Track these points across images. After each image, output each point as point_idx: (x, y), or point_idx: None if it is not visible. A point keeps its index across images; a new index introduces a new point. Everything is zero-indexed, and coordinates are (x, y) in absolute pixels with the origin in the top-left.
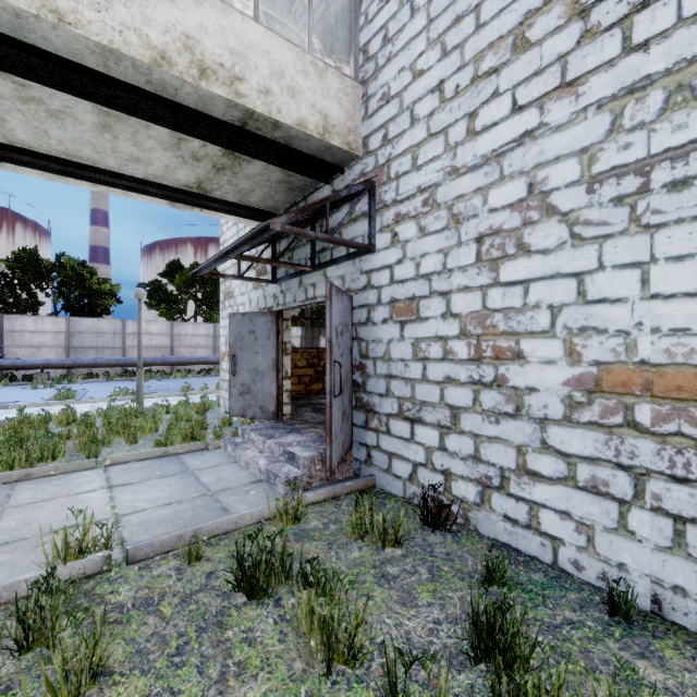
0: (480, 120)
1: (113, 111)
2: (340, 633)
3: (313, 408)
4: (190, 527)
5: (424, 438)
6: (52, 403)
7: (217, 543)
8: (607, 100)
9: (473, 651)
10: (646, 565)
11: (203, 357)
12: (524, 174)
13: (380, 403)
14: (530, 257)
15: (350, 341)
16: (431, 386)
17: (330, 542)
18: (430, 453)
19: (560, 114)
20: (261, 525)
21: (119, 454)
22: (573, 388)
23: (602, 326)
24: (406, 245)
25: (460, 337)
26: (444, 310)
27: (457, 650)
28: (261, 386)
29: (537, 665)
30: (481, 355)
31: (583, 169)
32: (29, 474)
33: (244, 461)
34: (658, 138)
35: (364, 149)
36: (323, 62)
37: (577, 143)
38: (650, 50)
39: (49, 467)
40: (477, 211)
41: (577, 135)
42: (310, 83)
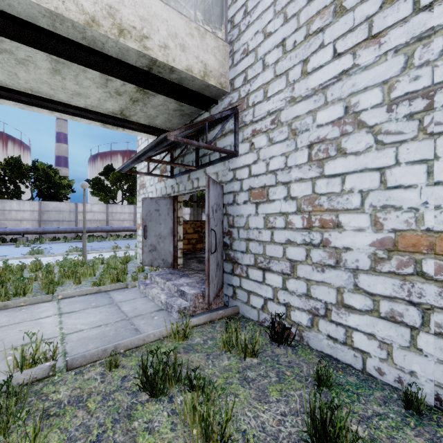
0: (311, 64)
1: (61, 59)
2: (214, 426)
3: (197, 260)
4: (111, 343)
5: (272, 281)
6: (28, 257)
7: (130, 355)
8: (401, 46)
9: (311, 439)
10: (430, 373)
11: (127, 227)
12: (342, 100)
13: (242, 257)
14: (346, 157)
15: (221, 216)
16: (277, 246)
17: (208, 354)
18: (276, 292)
19: (367, 58)
20: (161, 341)
21: (68, 291)
22: (377, 248)
23: (398, 204)
24: (260, 151)
25: (296, 212)
26: (286, 195)
27: (299, 437)
28: (163, 245)
29: None
30: (312, 225)
31: (384, 95)
32: (6, 305)
33: (151, 296)
34: (439, 71)
35: (231, 87)
36: (204, 28)
37: (380, 77)
38: (434, 9)
39: (20, 300)
40: (308, 127)
41: (380, 72)
42: (195, 42)
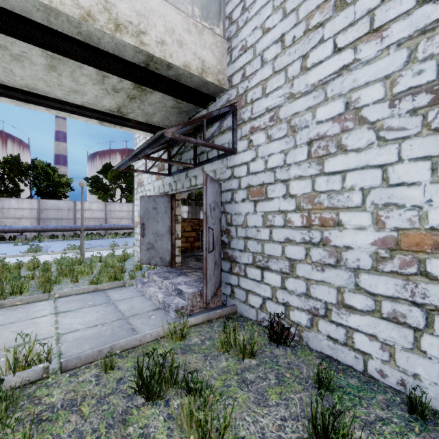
0: (310, 60)
1: (56, 55)
2: (212, 432)
3: (195, 258)
4: (107, 344)
5: (270, 280)
6: (26, 255)
7: (126, 356)
8: (404, 40)
9: None
10: (435, 376)
11: (125, 225)
12: (342, 96)
13: (240, 256)
14: (347, 154)
15: (219, 214)
16: (275, 244)
17: (206, 355)
18: (275, 291)
19: (369, 52)
20: (158, 341)
21: (64, 290)
22: (379, 247)
23: (401, 202)
24: (258, 148)
25: (296, 211)
26: (285, 193)
27: None
28: (161, 244)
29: None
30: (311, 223)
31: (386, 90)
32: (2, 304)
33: (148, 294)
34: None
35: (229, 84)
36: (202, 24)
37: (382, 72)
38: (438, 1)
39: (16, 299)
40: (308, 123)
41: (382, 66)
42: (193, 38)
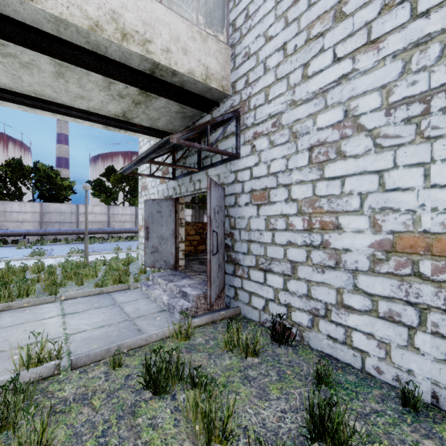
0: (311, 68)
1: (64, 63)
2: (216, 421)
3: (199, 262)
4: (115, 343)
5: (273, 282)
6: (29, 258)
7: (133, 354)
8: (399, 52)
9: (309, 435)
10: (427, 371)
11: (128, 228)
12: (341, 104)
13: (243, 259)
14: (346, 160)
15: (223, 217)
16: (278, 247)
17: (210, 353)
18: (277, 292)
19: (366, 63)
20: (164, 341)
21: (70, 292)
22: (375, 249)
23: (396, 206)
24: (261, 153)
25: (297, 214)
26: (287, 197)
27: (298, 433)
28: (165, 247)
29: (354, 444)
30: (312, 227)
31: (382, 99)
32: (10, 306)
33: (153, 297)
34: (436, 77)
35: (232, 90)
36: (206, 32)
37: (379, 82)
38: (430, 16)
39: (23, 301)
40: (309, 130)
41: (379, 76)
42: (197, 45)
